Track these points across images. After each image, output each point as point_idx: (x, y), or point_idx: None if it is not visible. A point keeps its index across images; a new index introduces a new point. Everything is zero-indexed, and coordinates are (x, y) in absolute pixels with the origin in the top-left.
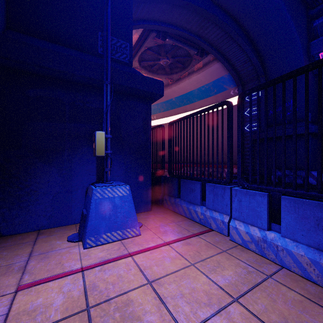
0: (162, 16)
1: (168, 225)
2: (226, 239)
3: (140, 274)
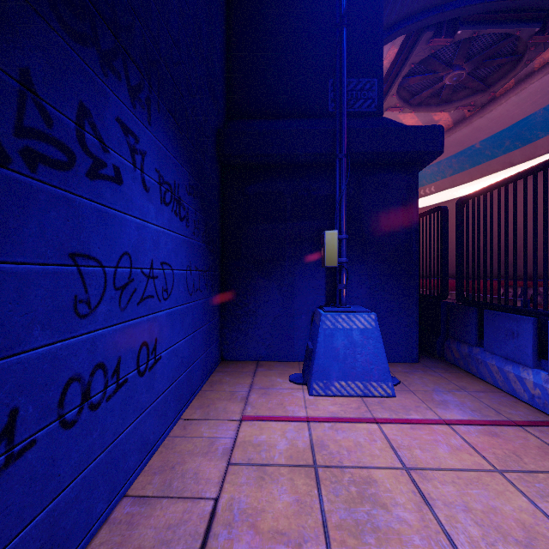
0: None
1: (451, 393)
2: None
3: (390, 452)
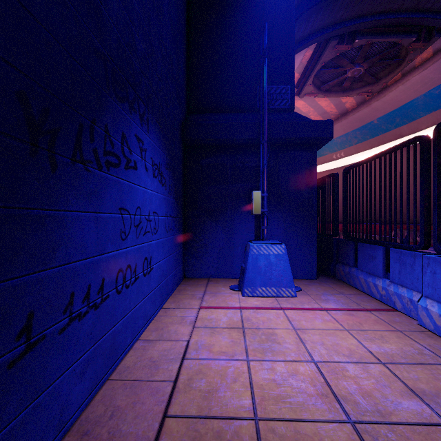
0: (345, 14)
1: (333, 295)
2: (411, 323)
3: (287, 322)
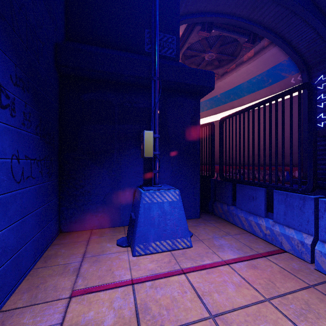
0: (207, 6)
1: (223, 238)
2: (309, 268)
3: (198, 301)
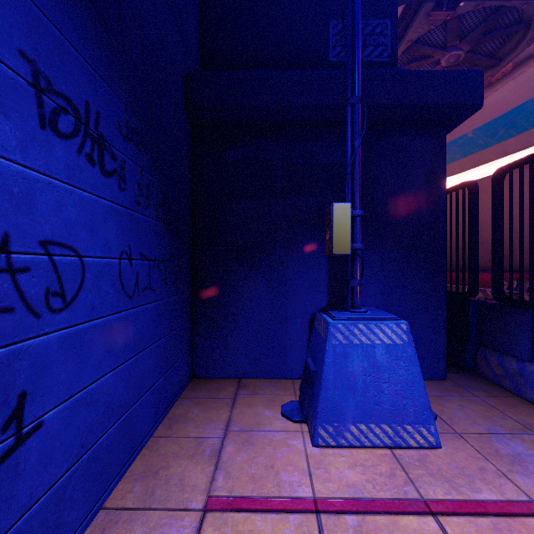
0: None
1: (517, 437)
2: None
3: None
